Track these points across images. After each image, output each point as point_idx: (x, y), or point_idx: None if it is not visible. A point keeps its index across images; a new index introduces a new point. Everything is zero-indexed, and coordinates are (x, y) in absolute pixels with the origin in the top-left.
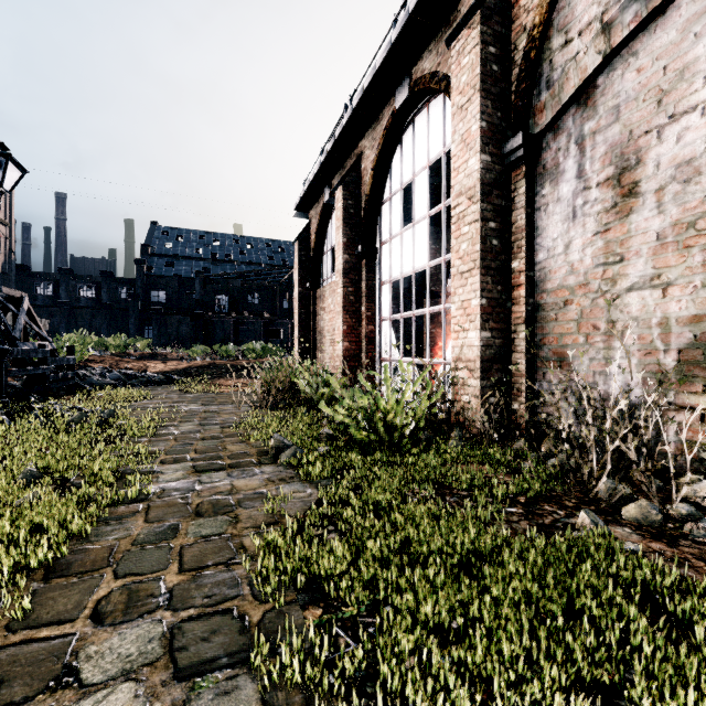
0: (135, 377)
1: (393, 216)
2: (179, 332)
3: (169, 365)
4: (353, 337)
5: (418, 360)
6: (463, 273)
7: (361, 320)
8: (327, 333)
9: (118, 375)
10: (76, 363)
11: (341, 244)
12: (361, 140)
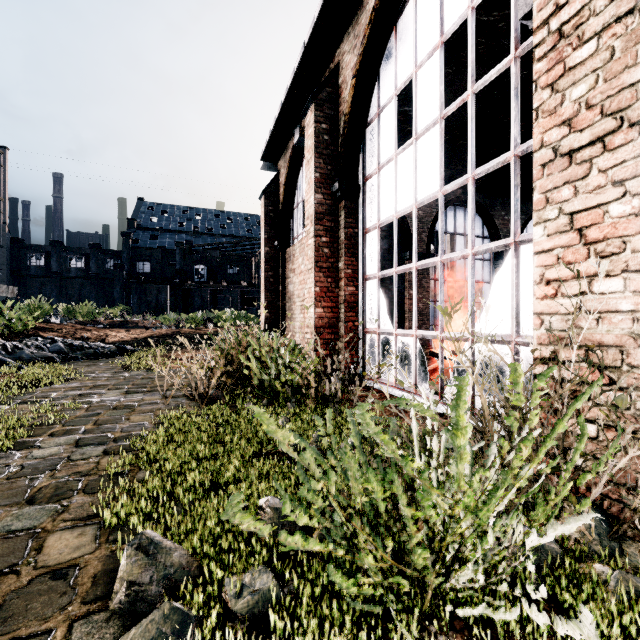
0: (80, 349)
1: (382, 138)
2: (158, 300)
3: (131, 334)
4: (328, 301)
5: (423, 333)
6: (576, 150)
7: (338, 279)
8: (297, 298)
9: (60, 347)
10: (25, 332)
11: (312, 180)
12: (338, 47)
